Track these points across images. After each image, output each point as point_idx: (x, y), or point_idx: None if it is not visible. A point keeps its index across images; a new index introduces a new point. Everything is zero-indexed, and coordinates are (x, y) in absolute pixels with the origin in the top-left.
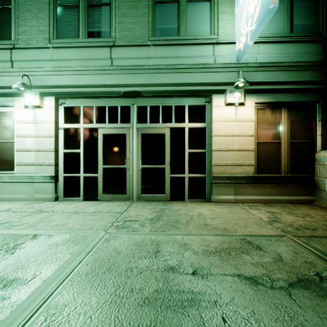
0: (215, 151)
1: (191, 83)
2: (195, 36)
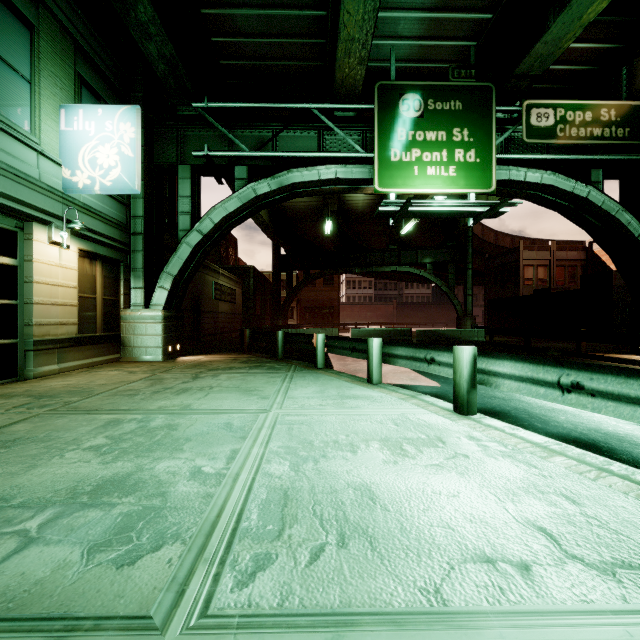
0: (38, 304)
1: (8, 195)
2: (10, 120)
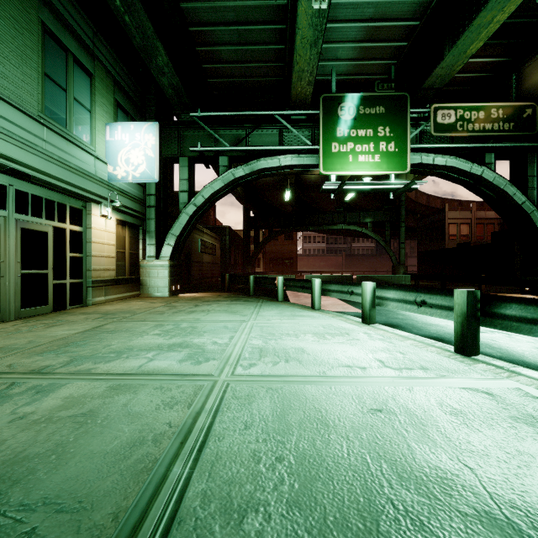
0: (94, 257)
1: (80, 187)
2: (80, 138)
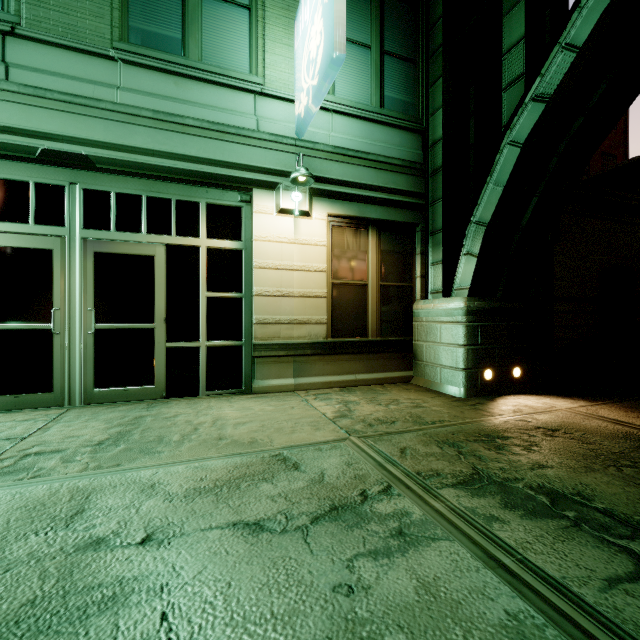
0: (260, 297)
1: (210, 160)
2: (220, 67)
